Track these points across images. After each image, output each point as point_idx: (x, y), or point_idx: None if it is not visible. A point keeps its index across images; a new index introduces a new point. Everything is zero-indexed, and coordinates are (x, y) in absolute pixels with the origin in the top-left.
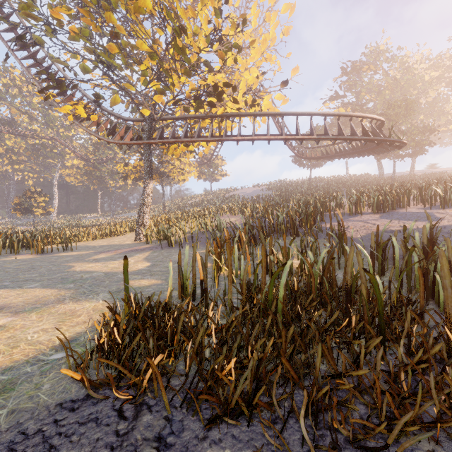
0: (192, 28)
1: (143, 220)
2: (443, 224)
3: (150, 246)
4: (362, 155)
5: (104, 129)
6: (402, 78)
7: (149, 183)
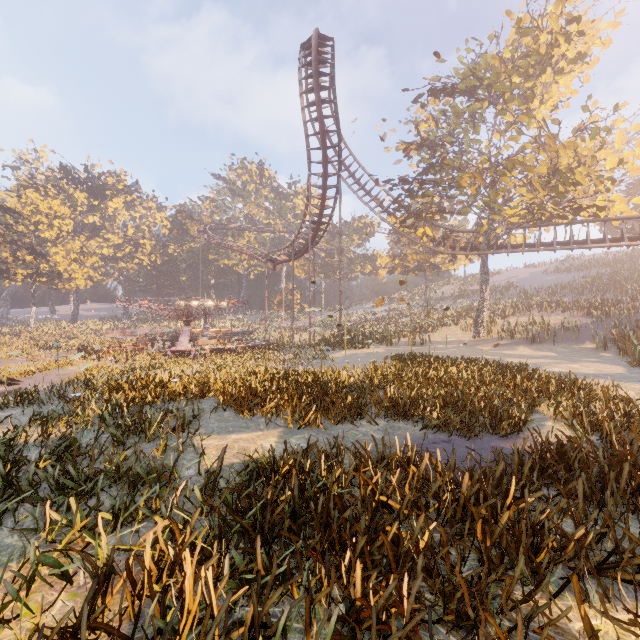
0: (553, 161)
1: (482, 320)
2: None
3: (509, 342)
4: None
5: (430, 240)
6: None
7: (487, 287)
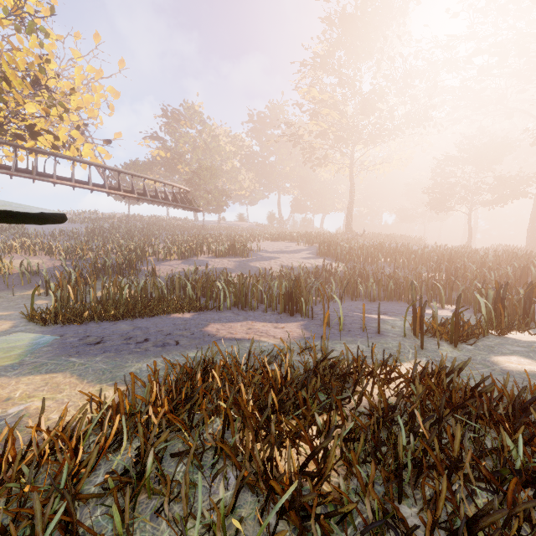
0: None
1: None
2: (209, 268)
3: None
4: (177, 208)
5: None
6: (211, 144)
7: None
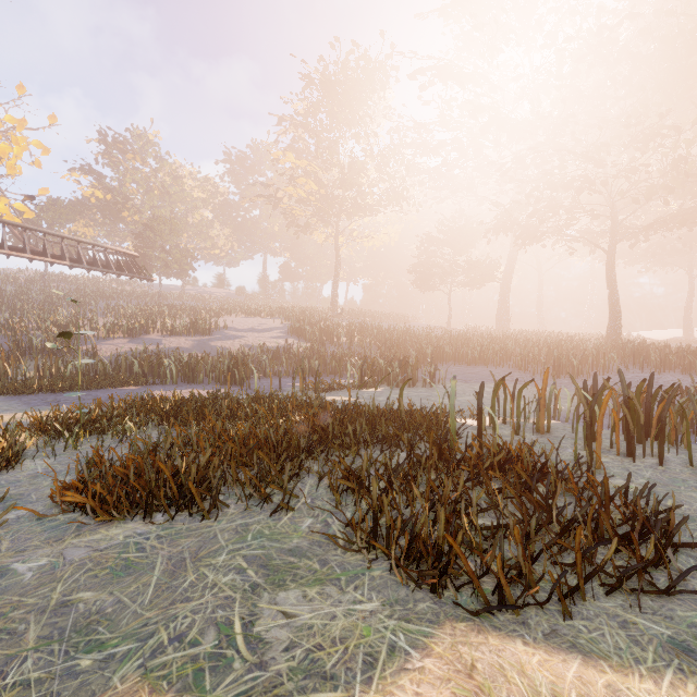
0: None
1: None
2: (162, 347)
3: None
4: None
5: None
6: (171, 188)
7: None
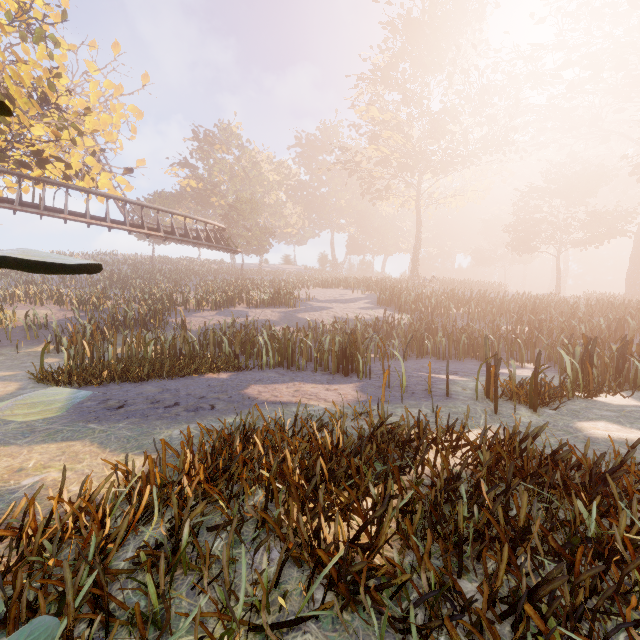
0: None
1: None
2: (249, 320)
3: None
4: (211, 248)
5: None
6: (251, 172)
7: None
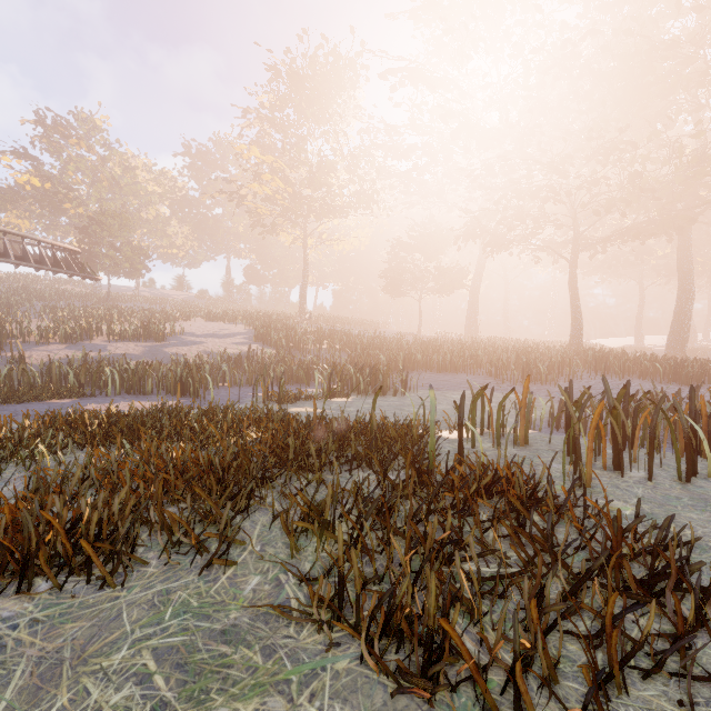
0: None
1: None
2: (106, 354)
3: None
4: None
5: None
6: (122, 179)
7: None
